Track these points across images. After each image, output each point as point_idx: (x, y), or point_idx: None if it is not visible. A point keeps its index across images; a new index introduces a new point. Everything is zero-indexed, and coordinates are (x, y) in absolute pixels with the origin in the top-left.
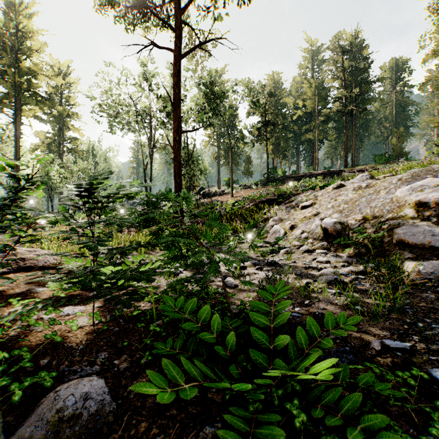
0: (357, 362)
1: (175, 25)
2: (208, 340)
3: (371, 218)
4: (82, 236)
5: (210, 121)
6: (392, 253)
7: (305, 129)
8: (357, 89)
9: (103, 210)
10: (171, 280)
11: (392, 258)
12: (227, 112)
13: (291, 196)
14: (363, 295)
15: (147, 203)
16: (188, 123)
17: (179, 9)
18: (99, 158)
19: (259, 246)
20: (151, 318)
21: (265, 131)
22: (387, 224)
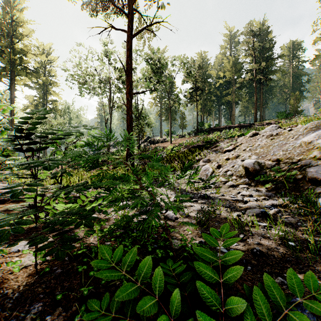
0: (316, 320)
1: (128, 12)
2: (148, 312)
3: (284, 159)
4: (25, 177)
5: (155, 87)
6: (305, 188)
7: (225, 93)
8: (264, 63)
9: (65, 153)
10: (120, 213)
11: (305, 193)
12: (167, 80)
13: (216, 143)
14: (290, 229)
15: (89, 144)
16: (138, 89)
17: (130, 0)
18: (72, 115)
19: (193, 181)
20: (97, 255)
21: (196, 94)
22: (299, 164)
